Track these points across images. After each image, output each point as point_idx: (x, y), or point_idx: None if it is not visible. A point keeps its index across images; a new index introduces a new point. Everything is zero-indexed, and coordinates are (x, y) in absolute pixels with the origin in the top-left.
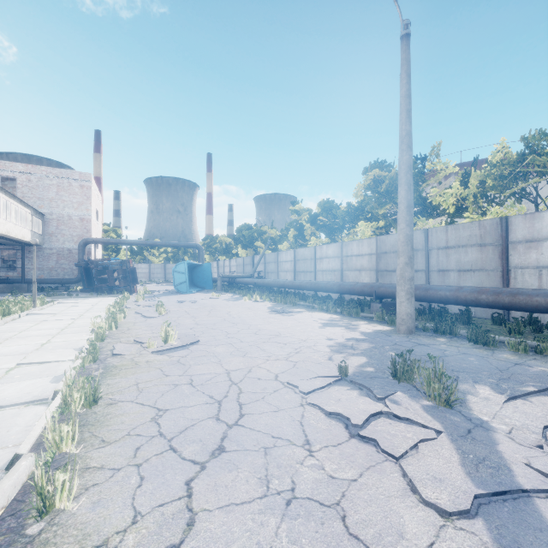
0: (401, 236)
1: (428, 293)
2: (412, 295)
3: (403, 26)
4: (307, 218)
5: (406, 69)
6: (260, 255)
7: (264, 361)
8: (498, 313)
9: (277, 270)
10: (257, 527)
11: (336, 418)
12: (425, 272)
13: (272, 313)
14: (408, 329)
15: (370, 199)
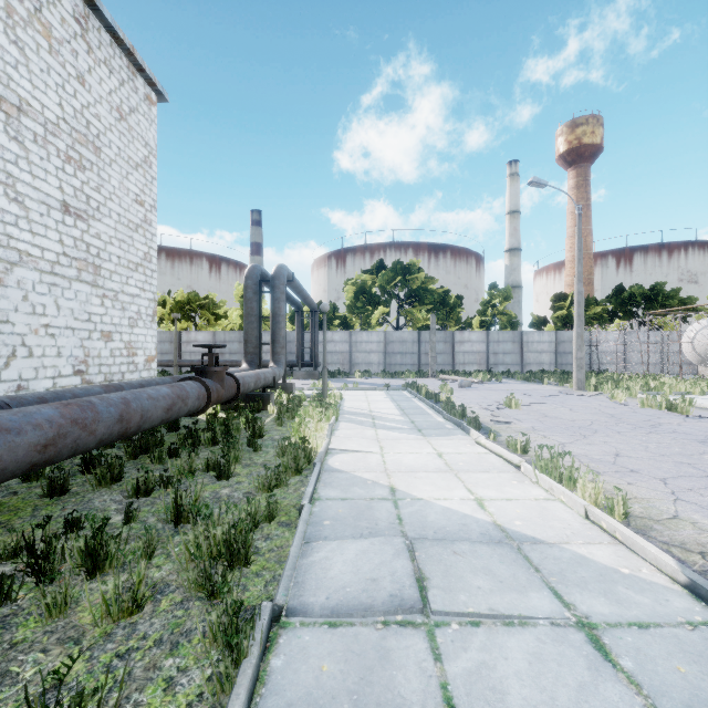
0: None
1: None
2: None
3: None
4: None
5: None
6: None
7: None
8: None
9: None
10: None
11: None
12: None
13: None
14: None
15: None
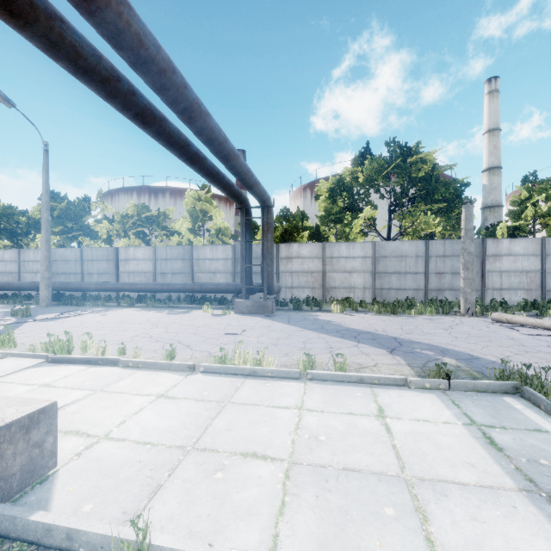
0: (42, 256)
1: (68, 286)
2: (49, 287)
3: (44, 145)
4: None
5: (46, 168)
6: None
7: None
8: (109, 295)
9: None
10: None
11: None
12: (81, 274)
13: None
14: (47, 304)
15: None
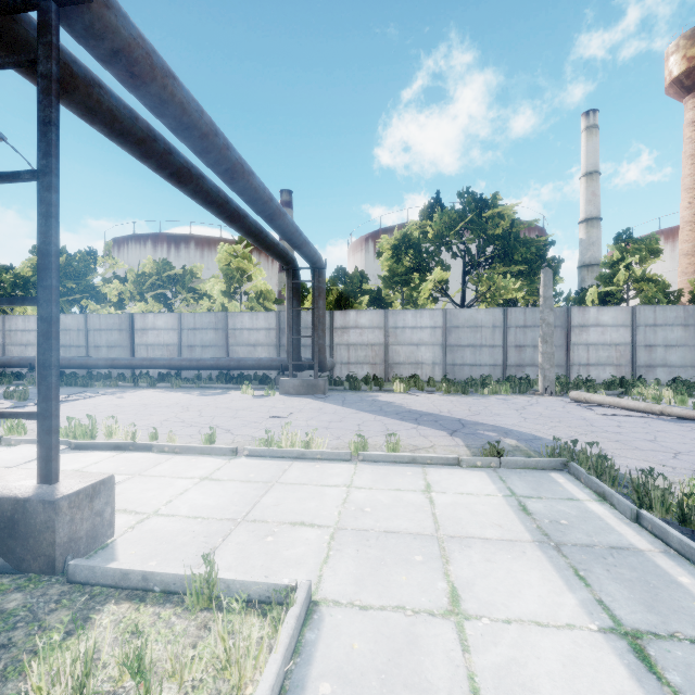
0: None
1: (71, 362)
2: None
3: None
4: None
5: None
6: None
7: None
8: (122, 373)
9: None
10: None
11: None
12: (86, 348)
13: None
14: None
15: None
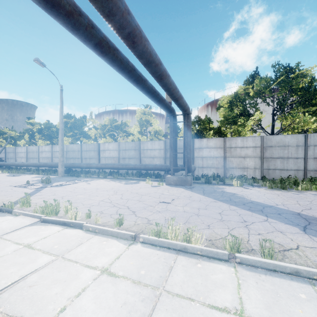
0: (59, 148)
1: (73, 165)
2: (63, 166)
3: (60, 87)
4: (36, 130)
5: (61, 100)
6: (2, 148)
7: (2, 185)
8: (94, 170)
9: (15, 157)
10: (0, 193)
11: (21, 187)
12: (81, 159)
13: (9, 176)
14: (62, 175)
15: (64, 128)
